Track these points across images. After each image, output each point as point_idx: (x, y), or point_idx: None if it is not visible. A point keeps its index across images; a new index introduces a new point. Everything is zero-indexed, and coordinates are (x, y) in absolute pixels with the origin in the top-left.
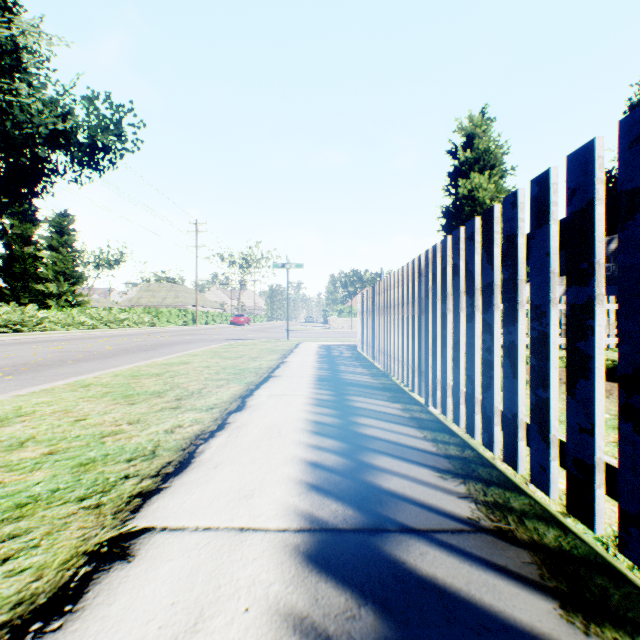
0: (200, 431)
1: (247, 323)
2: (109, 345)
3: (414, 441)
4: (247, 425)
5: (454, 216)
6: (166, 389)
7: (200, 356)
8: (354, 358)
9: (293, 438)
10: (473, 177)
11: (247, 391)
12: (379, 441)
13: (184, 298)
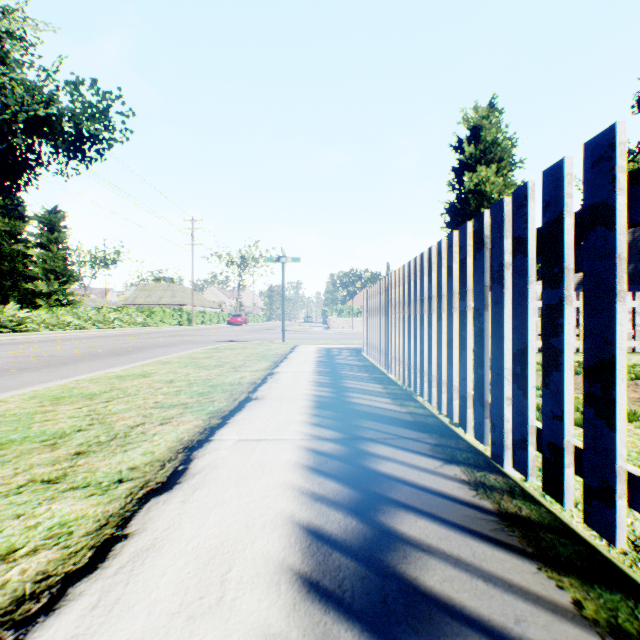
0: (35, 581)
1: (245, 323)
2: (81, 348)
3: (567, 637)
4: (160, 547)
5: (459, 211)
6: (78, 427)
7: (171, 364)
8: (362, 367)
9: (250, 618)
10: (479, 170)
11: (203, 432)
12: (475, 637)
13: (181, 298)
